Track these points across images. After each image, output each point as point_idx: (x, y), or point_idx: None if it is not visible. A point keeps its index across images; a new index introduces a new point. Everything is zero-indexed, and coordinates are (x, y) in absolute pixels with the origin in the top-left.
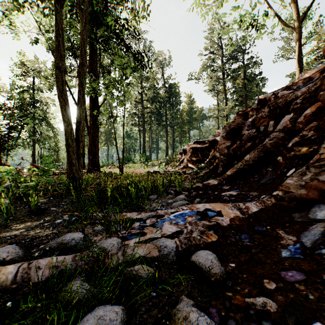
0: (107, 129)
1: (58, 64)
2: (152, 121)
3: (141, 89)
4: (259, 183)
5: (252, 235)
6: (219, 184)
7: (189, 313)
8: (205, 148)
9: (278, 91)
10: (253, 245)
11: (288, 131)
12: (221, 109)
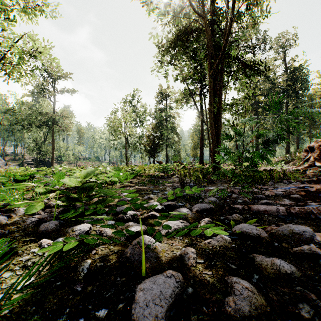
0: None
1: (209, 109)
2: (267, 115)
3: (254, 85)
4: None
5: None
6: None
7: (284, 199)
8: None
9: None
10: None
11: None
12: None
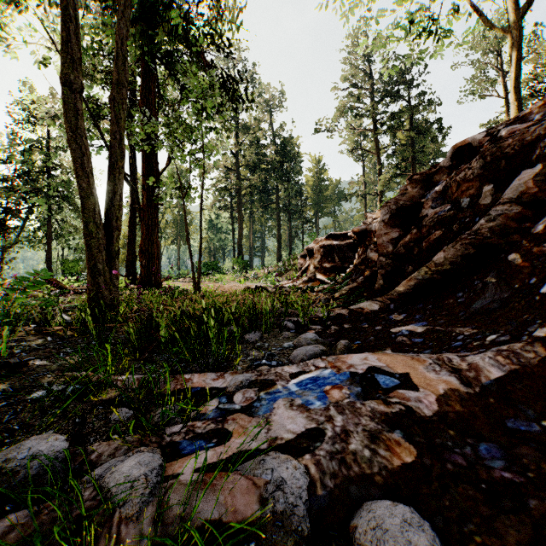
0: (178, 216)
1: (67, 75)
2: (254, 202)
3: (236, 147)
4: (471, 309)
5: (510, 449)
6: (382, 309)
7: None
8: (347, 246)
9: (498, 128)
10: (524, 481)
11: (530, 202)
12: (372, 182)
